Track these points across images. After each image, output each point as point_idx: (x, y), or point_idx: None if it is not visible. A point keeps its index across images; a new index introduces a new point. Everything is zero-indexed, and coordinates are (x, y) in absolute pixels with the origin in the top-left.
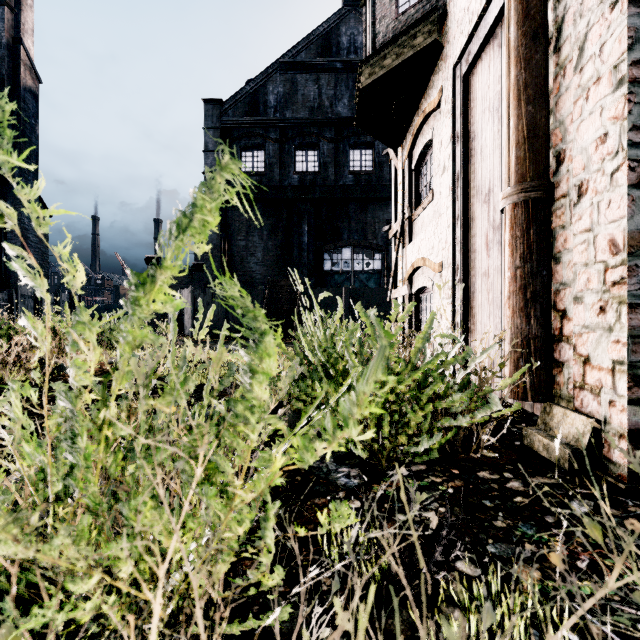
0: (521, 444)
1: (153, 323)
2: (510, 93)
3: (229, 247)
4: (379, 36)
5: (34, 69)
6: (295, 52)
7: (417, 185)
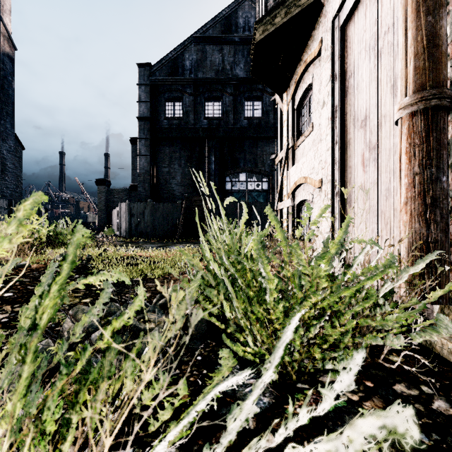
0: (419, 344)
1: (101, 228)
2: (408, 7)
3: (156, 172)
4: (270, 1)
5: (11, 39)
6: (205, 29)
7: (298, 121)
